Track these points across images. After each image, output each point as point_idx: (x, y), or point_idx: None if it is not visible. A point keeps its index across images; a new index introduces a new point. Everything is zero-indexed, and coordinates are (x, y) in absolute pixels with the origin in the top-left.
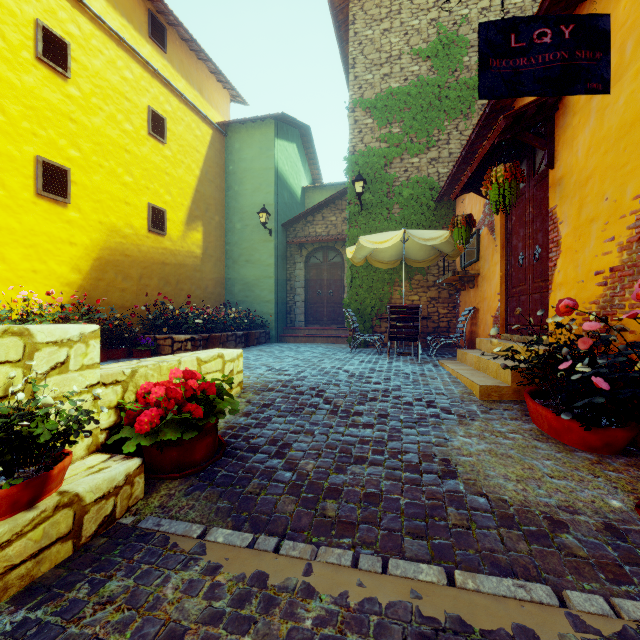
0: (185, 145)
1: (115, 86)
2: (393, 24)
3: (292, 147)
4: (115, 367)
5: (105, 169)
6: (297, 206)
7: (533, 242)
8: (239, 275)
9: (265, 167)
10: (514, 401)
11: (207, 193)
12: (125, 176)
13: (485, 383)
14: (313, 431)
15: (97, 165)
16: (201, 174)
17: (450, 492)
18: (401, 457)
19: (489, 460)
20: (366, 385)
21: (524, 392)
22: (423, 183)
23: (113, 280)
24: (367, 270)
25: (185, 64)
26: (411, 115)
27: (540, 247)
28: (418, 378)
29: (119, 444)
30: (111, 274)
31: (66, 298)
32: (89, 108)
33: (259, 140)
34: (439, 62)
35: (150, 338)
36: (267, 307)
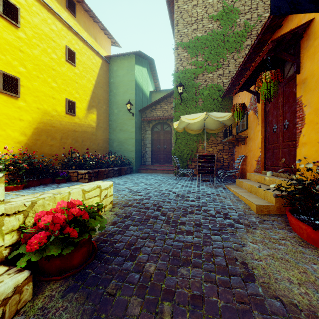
0: (87, 67)
1: (46, 33)
2: (198, 2)
3: (144, 70)
4: (20, 200)
5: (40, 79)
6: (147, 101)
7: (283, 118)
8: (116, 137)
9: (130, 80)
10: (277, 214)
11: (99, 93)
12: (52, 83)
13: (259, 203)
14: (154, 237)
15: (36, 76)
16: (95, 83)
17: (253, 295)
18: (213, 260)
19: (274, 264)
20: (186, 202)
21: (286, 210)
22: (215, 87)
23: (45, 140)
24: (184, 134)
25: (87, 24)
26: (208, 51)
27: (288, 121)
28: (216, 197)
29: (21, 254)
30: (44, 137)
31: (17, 150)
32: (31, 45)
33: (127, 65)
34: (223, 22)
35: (65, 172)
36: (131, 154)
